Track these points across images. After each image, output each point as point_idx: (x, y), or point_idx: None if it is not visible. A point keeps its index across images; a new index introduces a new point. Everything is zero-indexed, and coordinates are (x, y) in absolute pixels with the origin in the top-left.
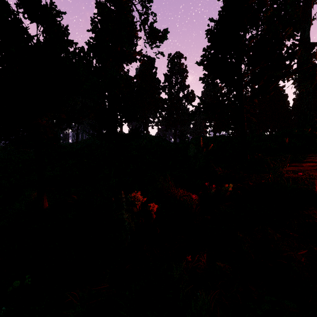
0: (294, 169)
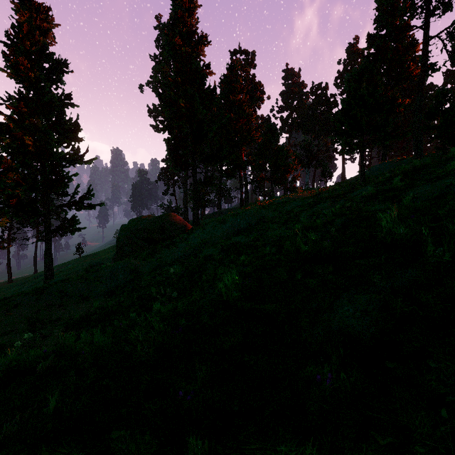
0: None
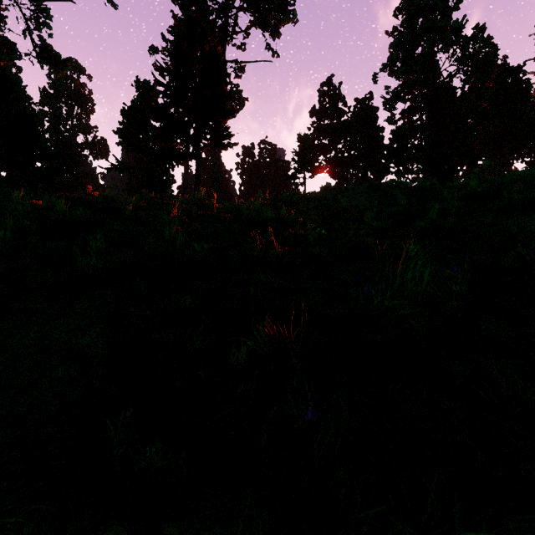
0: None
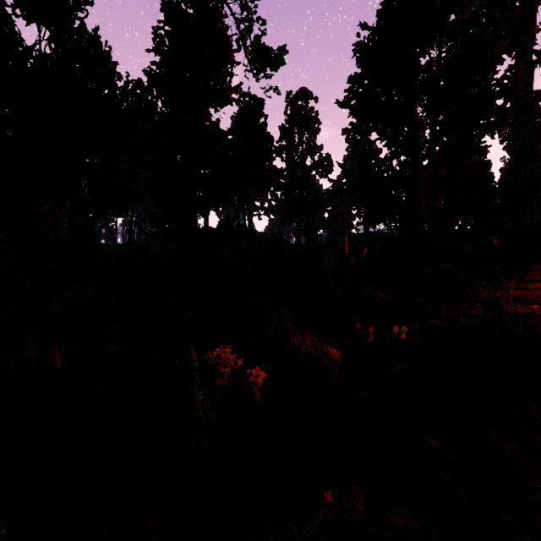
0: (515, 295)
